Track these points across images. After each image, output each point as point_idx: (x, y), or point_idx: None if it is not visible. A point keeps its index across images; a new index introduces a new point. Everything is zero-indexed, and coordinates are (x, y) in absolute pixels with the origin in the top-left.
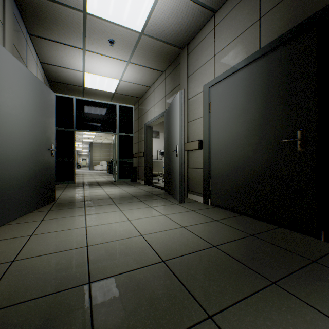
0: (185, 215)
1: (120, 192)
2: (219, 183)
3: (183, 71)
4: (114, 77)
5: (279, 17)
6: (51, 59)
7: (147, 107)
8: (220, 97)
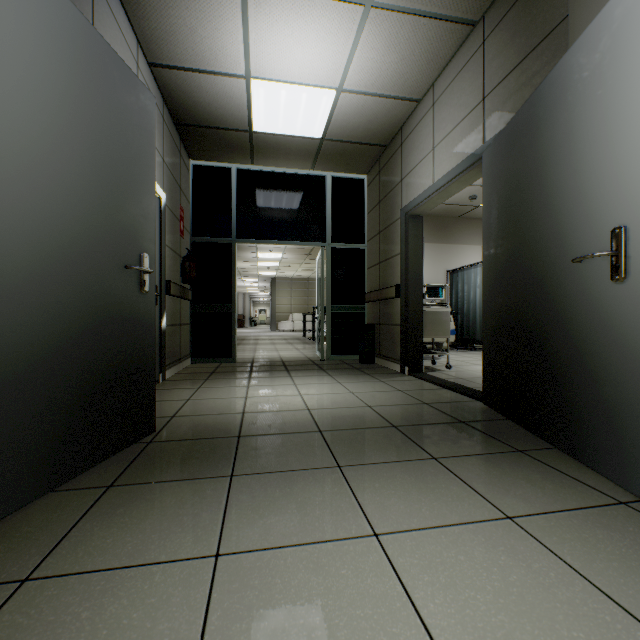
0: None
1: (341, 398)
2: None
3: None
4: (324, 83)
5: None
6: (168, 48)
7: (407, 162)
8: None
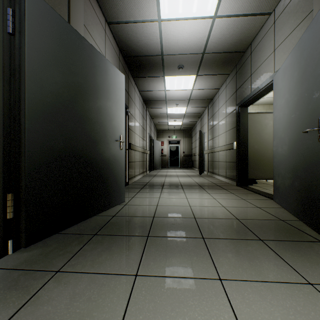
0: (147, 195)
1: None
2: None
3: None
4: None
5: None
6: None
7: None
8: None
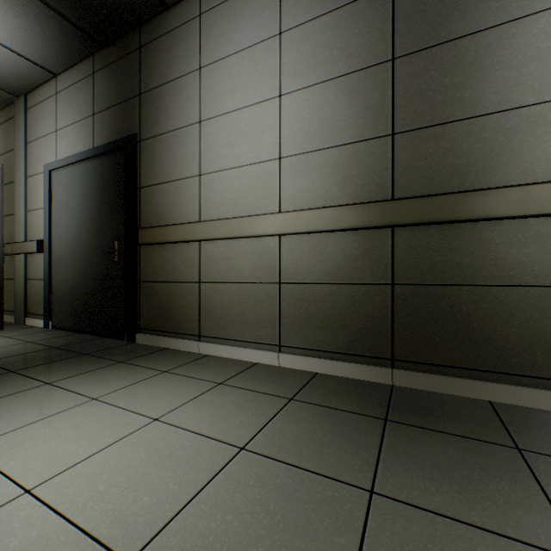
0: None
1: None
2: (61, 298)
3: (20, 132)
4: None
5: (106, 124)
6: None
7: None
8: (62, 189)
